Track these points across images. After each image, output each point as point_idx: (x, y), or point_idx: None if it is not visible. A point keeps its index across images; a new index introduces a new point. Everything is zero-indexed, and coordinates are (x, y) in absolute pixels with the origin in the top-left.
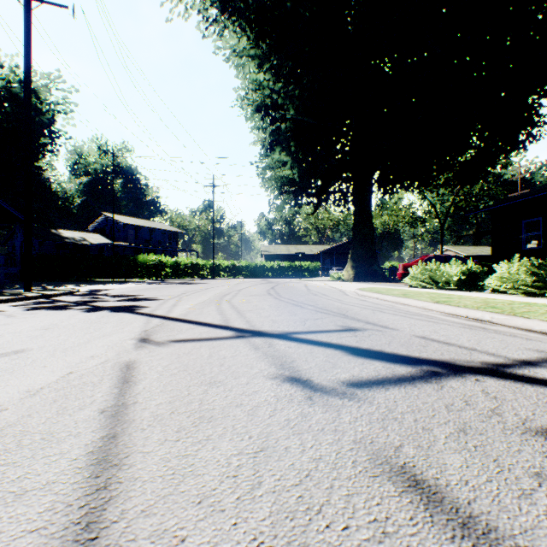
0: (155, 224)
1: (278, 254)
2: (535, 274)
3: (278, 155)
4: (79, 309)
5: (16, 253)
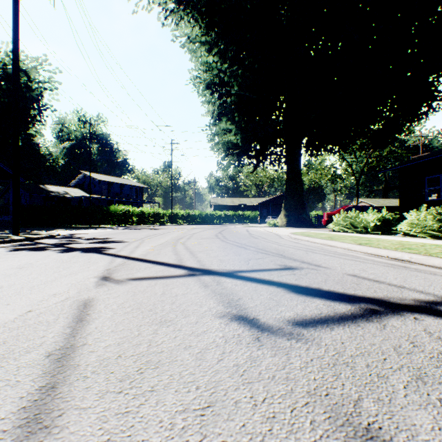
0: (124, 180)
1: (224, 205)
2: (441, 221)
3: (224, 124)
4: (54, 250)
5: (10, 204)
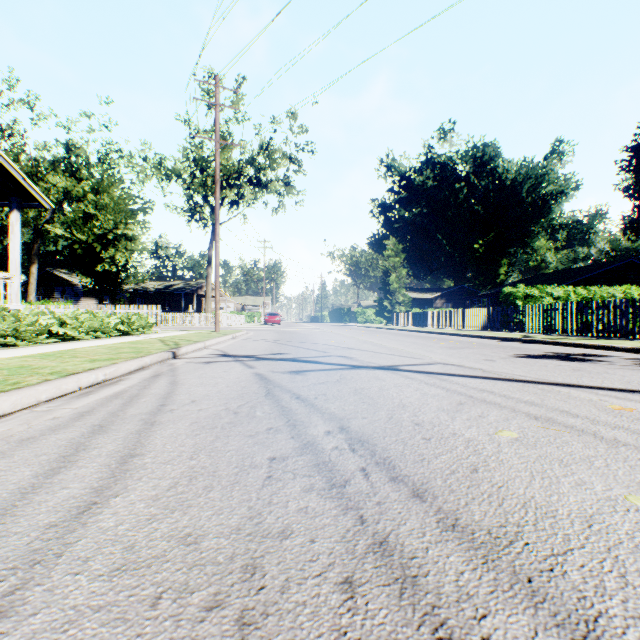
0: None
1: None
2: None
3: None
4: None
5: None
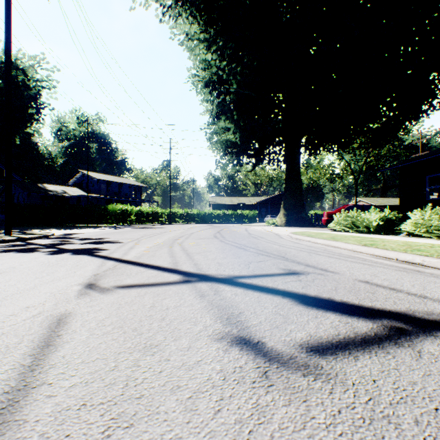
0: (123, 179)
1: (223, 204)
2: None
3: (223, 123)
4: (44, 252)
5: None
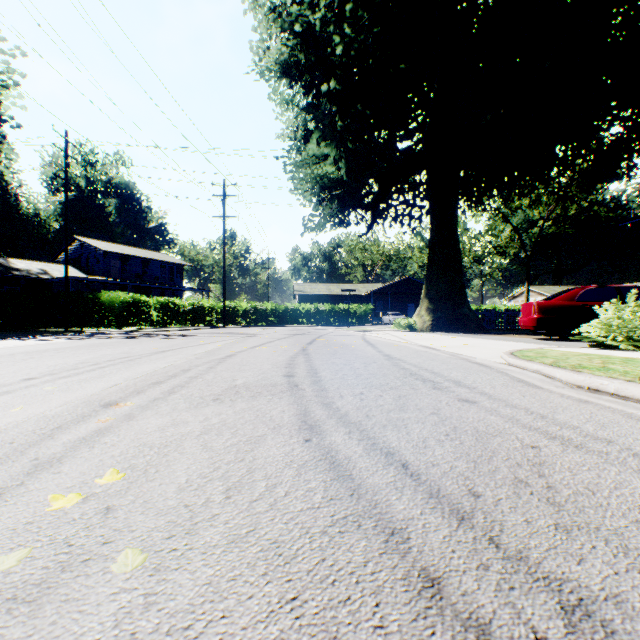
0: (151, 254)
1: (315, 294)
2: None
3: (315, 145)
4: None
5: None
